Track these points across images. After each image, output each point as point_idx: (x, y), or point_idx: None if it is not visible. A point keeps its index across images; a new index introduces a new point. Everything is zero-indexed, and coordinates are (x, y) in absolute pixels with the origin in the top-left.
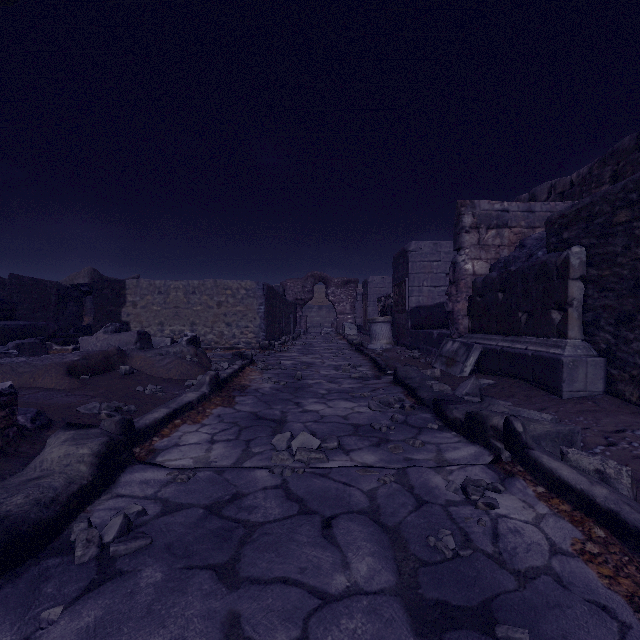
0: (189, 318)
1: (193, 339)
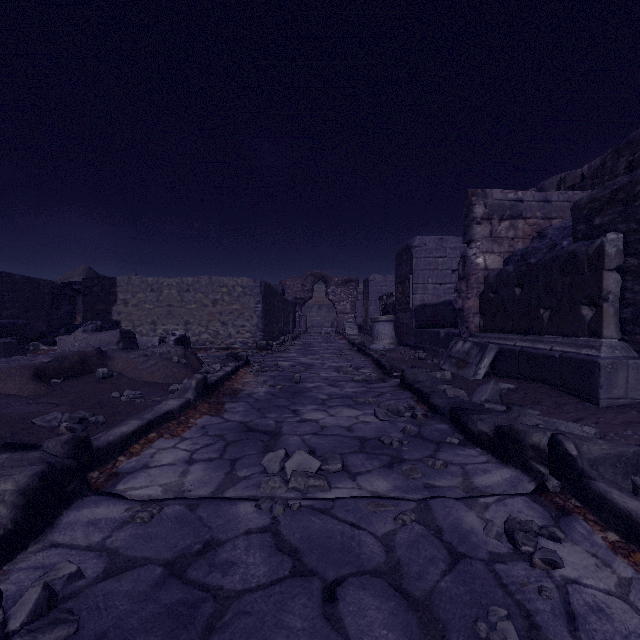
0: (183, 317)
1: (182, 339)
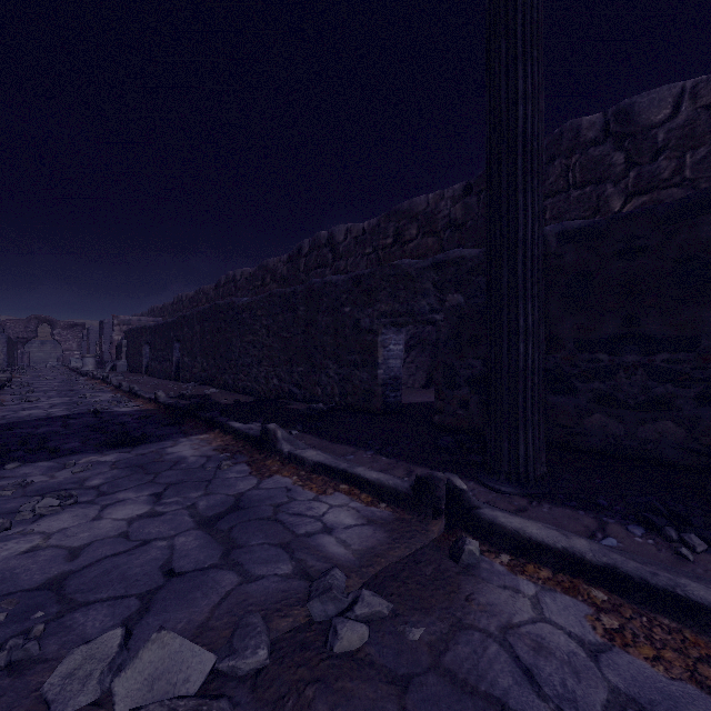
0: None
1: None
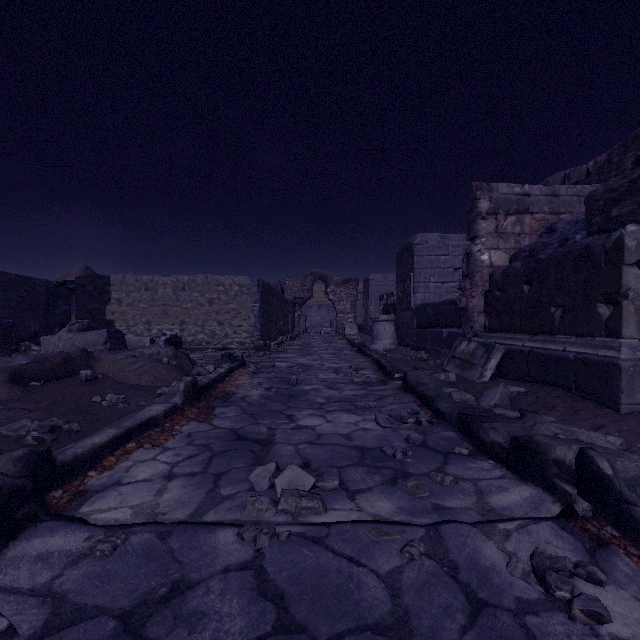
0: (178, 316)
1: (173, 339)
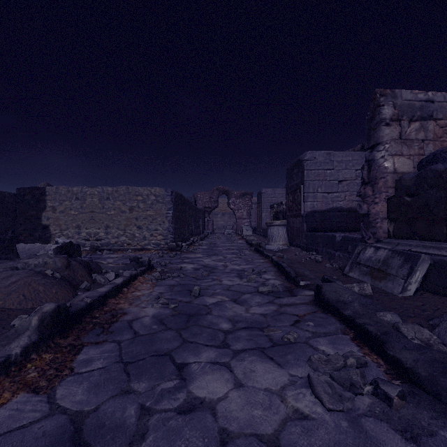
0: (103, 222)
1: (66, 247)
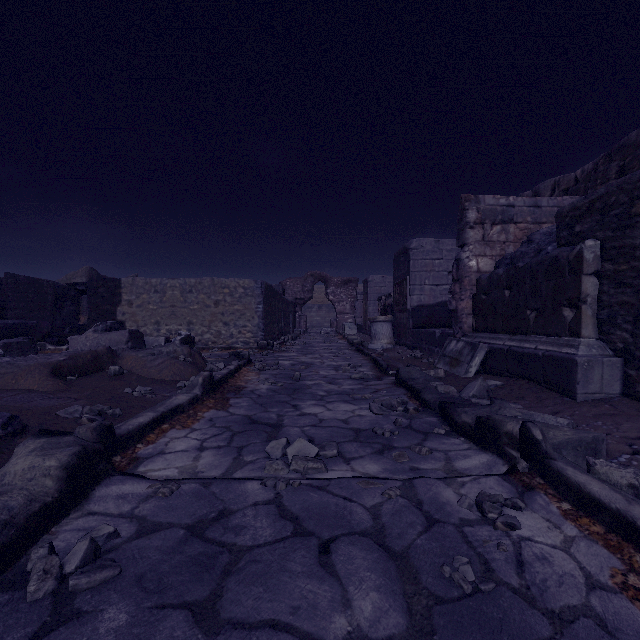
0: (186, 317)
1: (187, 338)
